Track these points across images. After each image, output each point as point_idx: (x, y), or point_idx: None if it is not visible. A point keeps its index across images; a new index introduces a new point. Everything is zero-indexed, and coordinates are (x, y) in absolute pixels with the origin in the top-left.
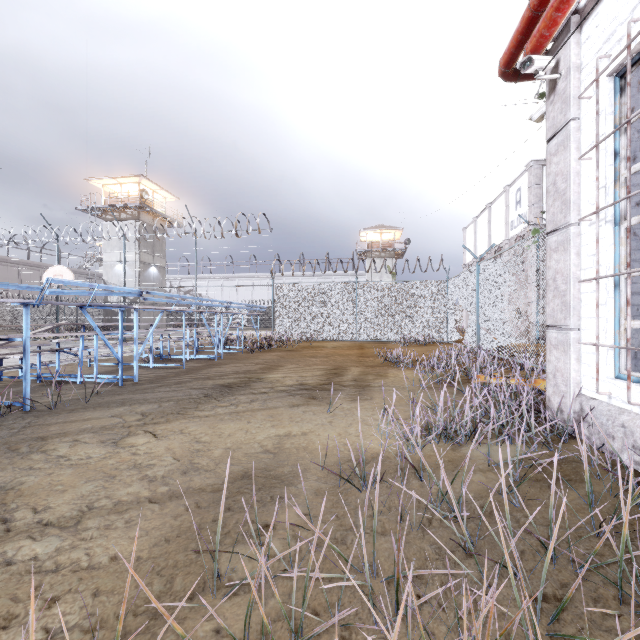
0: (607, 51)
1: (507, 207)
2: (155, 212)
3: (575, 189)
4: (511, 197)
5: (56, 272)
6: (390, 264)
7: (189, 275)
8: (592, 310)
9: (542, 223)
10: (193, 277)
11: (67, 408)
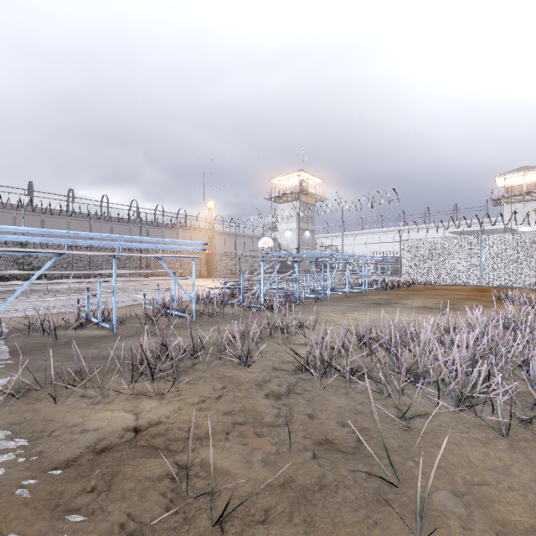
0: None
1: None
2: (308, 193)
3: None
4: None
5: (264, 241)
6: None
7: (328, 234)
8: None
9: None
10: (331, 235)
11: (310, 304)
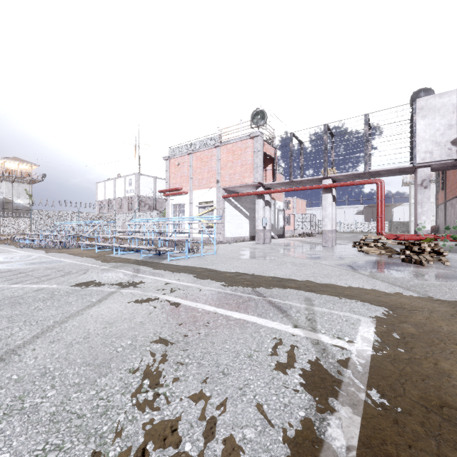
0: (172, 202)
1: (125, 184)
2: None
3: (169, 214)
4: (127, 181)
5: None
6: (28, 188)
7: None
8: (171, 227)
9: (140, 195)
10: None
11: None
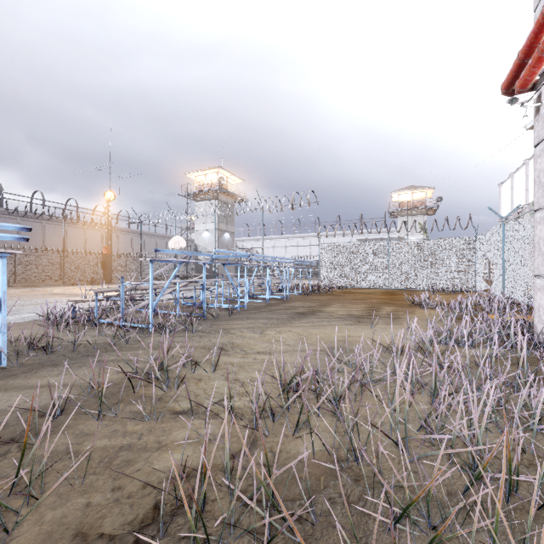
0: None
1: None
2: (228, 192)
3: None
4: None
5: (176, 240)
6: (421, 221)
7: (249, 237)
8: None
9: None
10: (252, 239)
11: (222, 319)
